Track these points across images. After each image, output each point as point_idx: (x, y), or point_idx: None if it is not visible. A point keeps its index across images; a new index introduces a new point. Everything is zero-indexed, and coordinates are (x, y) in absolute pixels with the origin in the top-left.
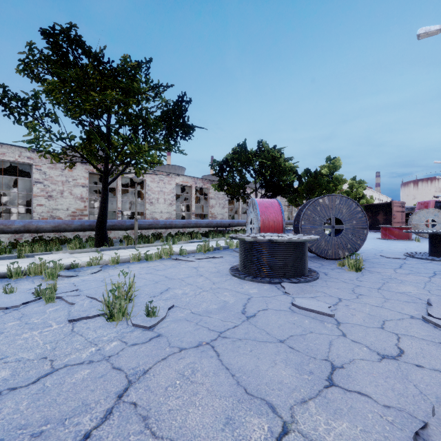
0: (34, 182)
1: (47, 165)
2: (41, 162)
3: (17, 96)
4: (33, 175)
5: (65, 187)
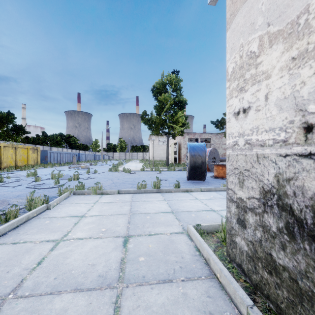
0: (211, 144)
1: (214, 138)
2: (213, 137)
3: (221, 121)
4: (211, 142)
5: (219, 145)
